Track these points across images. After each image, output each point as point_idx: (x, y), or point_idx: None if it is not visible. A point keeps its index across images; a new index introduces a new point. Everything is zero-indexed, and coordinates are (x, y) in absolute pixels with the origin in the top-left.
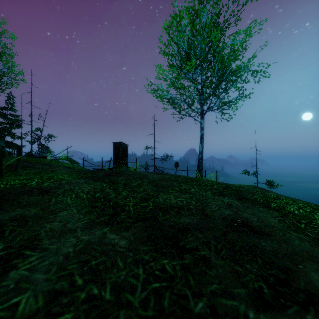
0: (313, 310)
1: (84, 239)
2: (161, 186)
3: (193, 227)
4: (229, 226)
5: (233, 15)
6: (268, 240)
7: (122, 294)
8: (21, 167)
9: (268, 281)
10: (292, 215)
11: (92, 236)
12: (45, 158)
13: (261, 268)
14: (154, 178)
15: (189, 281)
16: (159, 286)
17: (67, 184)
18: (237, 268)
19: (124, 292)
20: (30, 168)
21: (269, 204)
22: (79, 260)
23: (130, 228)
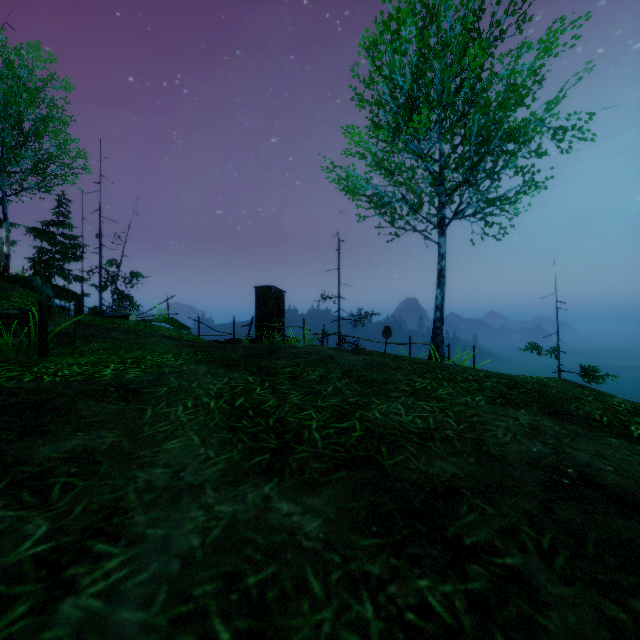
0: None
1: (224, 513)
2: (370, 381)
3: (466, 485)
4: (551, 484)
5: (513, 11)
6: None
7: None
8: (82, 336)
9: None
10: None
11: (240, 505)
12: (126, 319)
13: None
14: (351, 363)
15: None
16: None
17: (174, 375)
18: (613, 611)
19: None
20: (99, 338)
21: (627, 428)
22: (218, 571)
23: (323, 486)
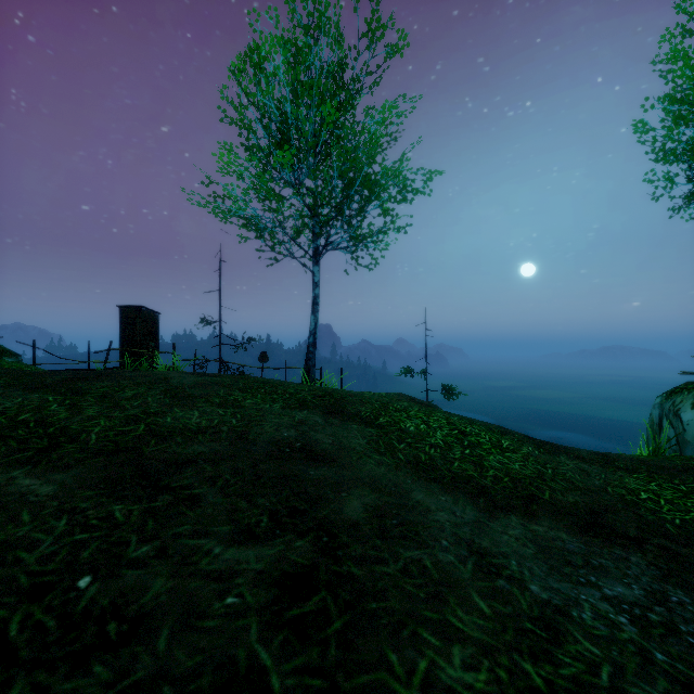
0: (312, 536)
1: None
2: (186, 396)
3: (205, 457)
4: (274, 452)
5: (368, 73)
6: (324, 468)
7: (10, 553)
8: None
9: (278, 514)
10: (399, 433)
11: None
12: None
13: (280, 501)
14: (183, 383)
15: (145, 526)
16: (87, 537)
17: None
18: (241, 504)
19: (15, 551)
20: None
21: (377, 419)
22: None
23: (75, 467)
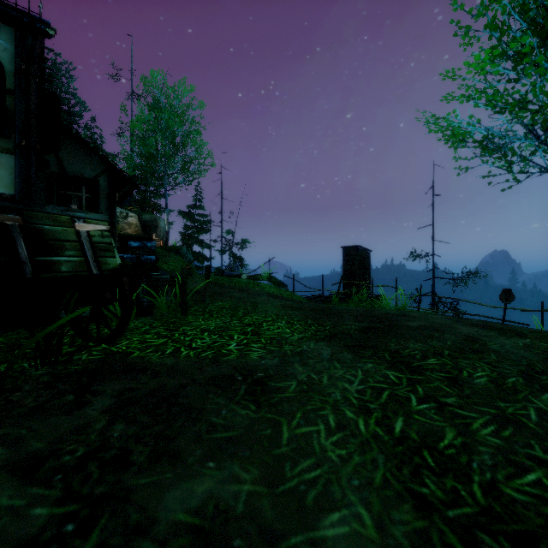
0: None
1: None
2: None
3: None
4: None
5: None
6: None
7: None
8: (210, 294)
9: None
10: None
11: None
12: (239, 277)
13: None
14: (519, 355)
15: None
16: None
17: (297, 359)
18: None
19: None
20: (222, 297)
21: None
22: None
23: None
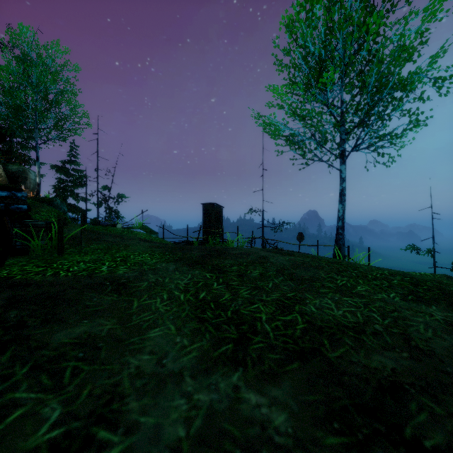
0: None
1: (202, 402)
2: (300, 278)
3: (408, 381)
4: None
5: None
6: None
7: None
8: (86, 239)
9: None
10: None
11: (214, 394)
12: (115, 227)
13: None
14: (282, 263)
15: None
16: None
17: (151, 271)
18: None
19: None
20: (97, 241)
21: None
22: None
23: (282, 377)
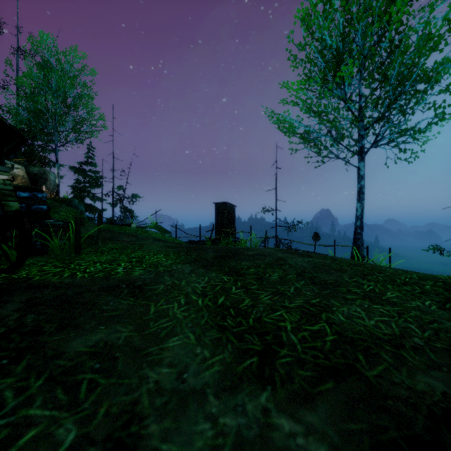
0: None
1: (229, 427)
2: (323, 283)
3: None
4: None
5: None
6: None
7: None
8: (102, 239)
9: None
10: None
11: (242, 418)
12: (129, 226)
13: None
14: (301, 265)
15: None
16: None
17: (167, 273)
18: None
19: None
20: (113, 240)
21: None
22: None
23: (316, 399)
